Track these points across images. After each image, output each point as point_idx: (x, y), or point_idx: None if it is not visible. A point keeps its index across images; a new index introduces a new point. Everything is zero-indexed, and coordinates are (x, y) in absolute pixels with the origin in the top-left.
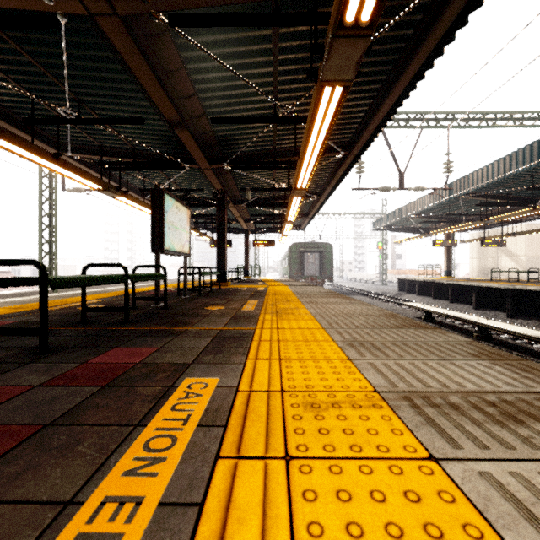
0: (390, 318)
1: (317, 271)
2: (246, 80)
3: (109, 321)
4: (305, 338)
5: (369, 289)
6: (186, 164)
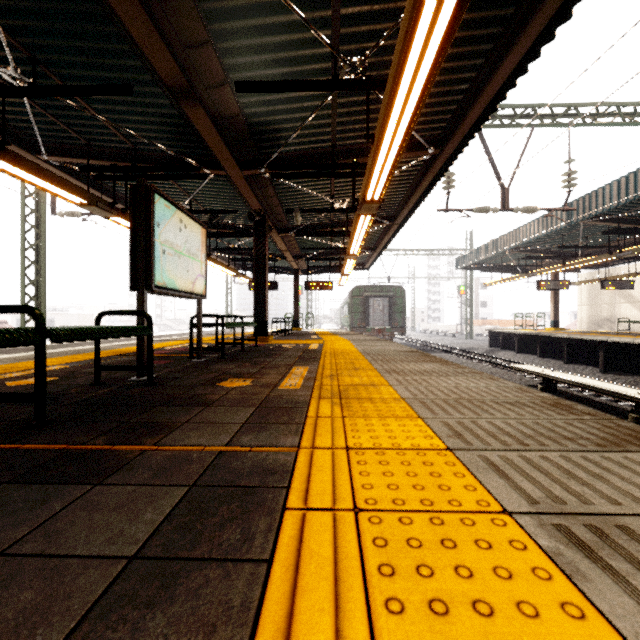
0: (563, 413)
1: (385, 321)
2: (288, 1)
3: (10, 421)
4: (426, 497)
5: (450, 344)
6: (207, 170)
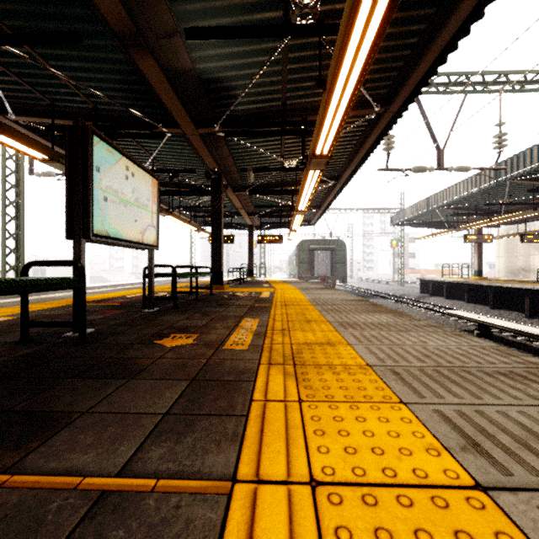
0: None
1: (328, 270)
2: None
3: None
4: None
5: (385, 291)
6: (164, 128)
